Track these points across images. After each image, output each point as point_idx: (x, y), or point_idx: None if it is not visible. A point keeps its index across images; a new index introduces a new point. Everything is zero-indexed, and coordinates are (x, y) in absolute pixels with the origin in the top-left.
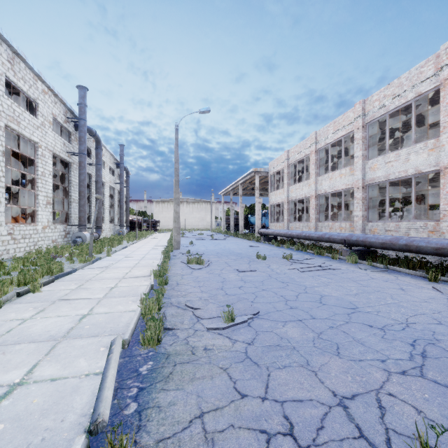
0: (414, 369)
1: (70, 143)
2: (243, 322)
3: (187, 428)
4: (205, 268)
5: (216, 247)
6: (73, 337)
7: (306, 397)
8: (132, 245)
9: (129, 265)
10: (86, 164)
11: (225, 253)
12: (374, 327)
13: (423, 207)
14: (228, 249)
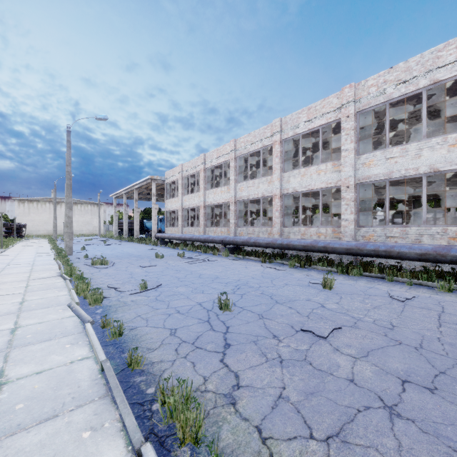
0: (232, 292)
1: None
2: (153, 288)
3: (134, 319)
4: (111, 267)
5: (114, 251)
6: (28, 310)
7: (186, 305)
8: (3, 254)
9: (24, 271)
10: None
11: (125, 255)
12: (223, 283)
13: None
14: (127, 252)
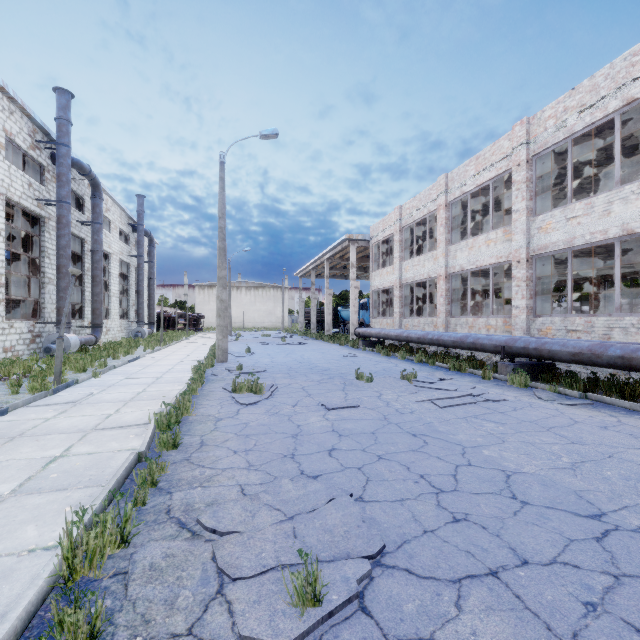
0: None
1: (42, 184)
2: (348, 601)
3: None
4: (264, 401)
5: (288, 357)
6: None
7: None
8: (150, 355)
9: (124, 397)
10: (70, 220)
11: (303, 368)
12: None
13: (602, 295)
14: (308, 361)
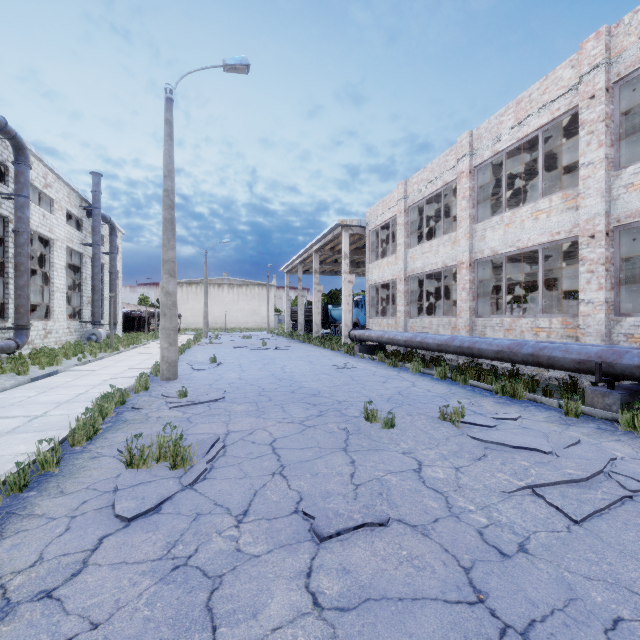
0: None
1: None
2: None
3: None
4: (180, 499)
5: (264, 370)
6: None
7: None
8: (78, 367)
9: None
10: None
11: (281, 391)
12: None
13: None
14: (289, 377)
